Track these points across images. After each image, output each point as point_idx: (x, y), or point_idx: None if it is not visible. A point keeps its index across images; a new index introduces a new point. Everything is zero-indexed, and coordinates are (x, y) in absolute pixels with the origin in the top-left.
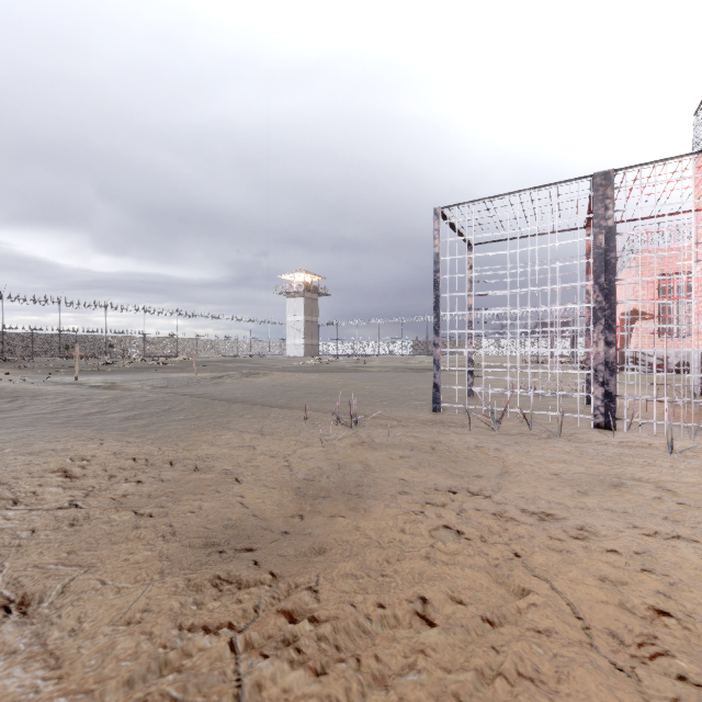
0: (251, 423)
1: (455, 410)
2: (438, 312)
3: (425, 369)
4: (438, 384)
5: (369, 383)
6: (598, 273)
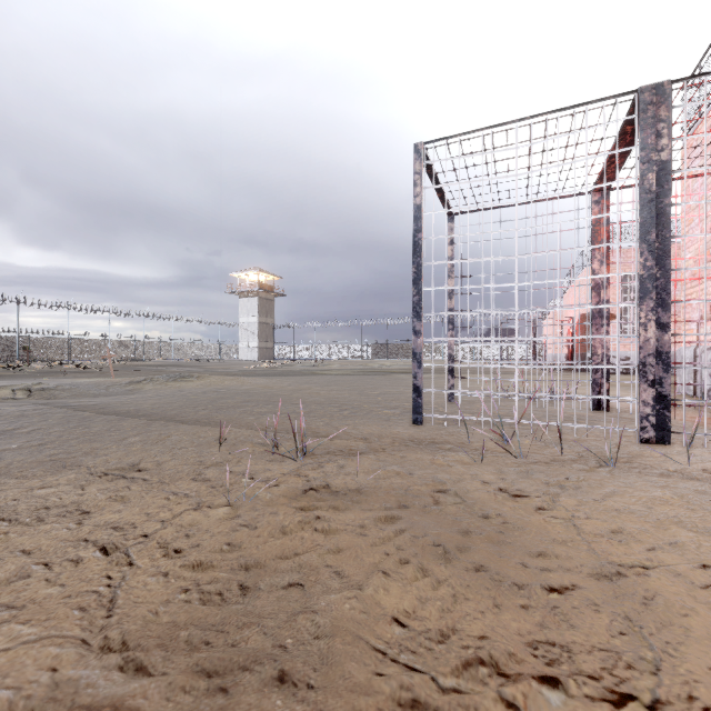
0: (126, 456)
1: (442, 422)
2: (420, 286)
3: (387, 371)
4: (420, 387)
5: (326, 387)
6: (647, 227)
